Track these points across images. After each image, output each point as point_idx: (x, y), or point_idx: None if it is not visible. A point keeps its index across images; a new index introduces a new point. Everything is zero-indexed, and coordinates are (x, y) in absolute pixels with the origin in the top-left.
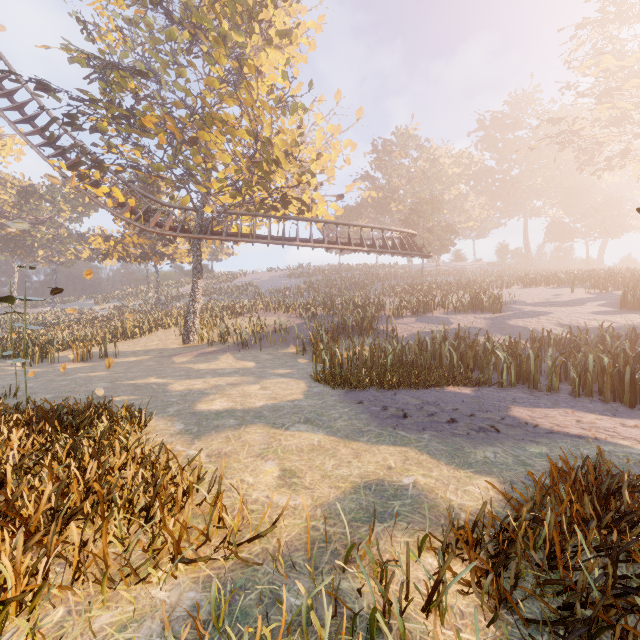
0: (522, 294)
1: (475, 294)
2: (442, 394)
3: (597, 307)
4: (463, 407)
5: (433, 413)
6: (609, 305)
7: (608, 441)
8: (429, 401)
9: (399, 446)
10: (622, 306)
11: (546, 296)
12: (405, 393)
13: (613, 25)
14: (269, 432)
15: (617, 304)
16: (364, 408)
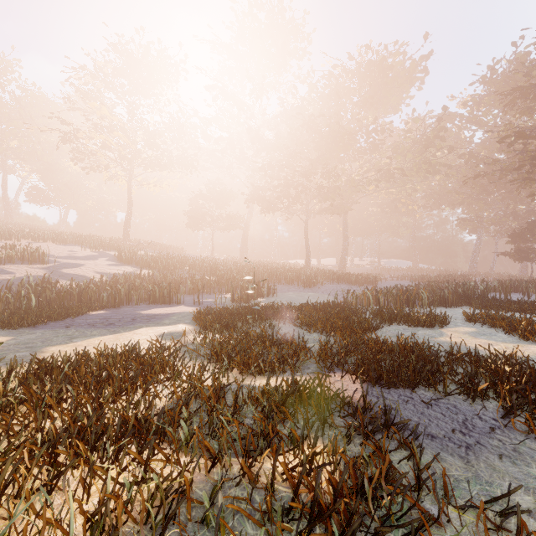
0: (42, 248)
1: (6, 246)
2: (98, 315)
3: (107, 261)
4: (123, 316)
5: (119, 320)
6: (112, 260)
7: (183, 312)
8: (102, 318)
9: (141, 329)
10: (119, 261)
11: (66, 251)
12: (77, 319)
13: (100, 83)
14: (71, 345)
15: (116, 260)
16: (81, 328)
